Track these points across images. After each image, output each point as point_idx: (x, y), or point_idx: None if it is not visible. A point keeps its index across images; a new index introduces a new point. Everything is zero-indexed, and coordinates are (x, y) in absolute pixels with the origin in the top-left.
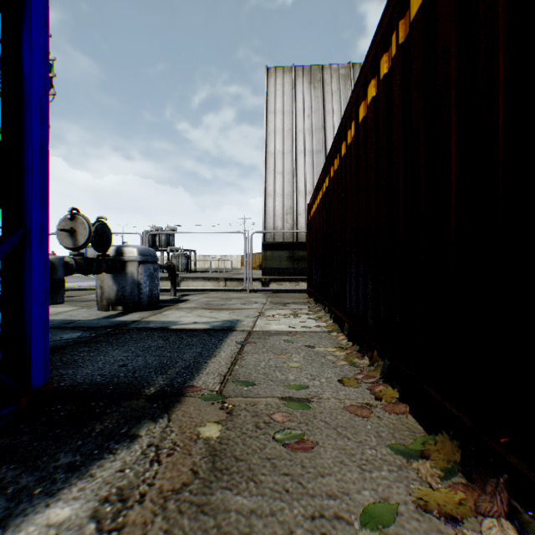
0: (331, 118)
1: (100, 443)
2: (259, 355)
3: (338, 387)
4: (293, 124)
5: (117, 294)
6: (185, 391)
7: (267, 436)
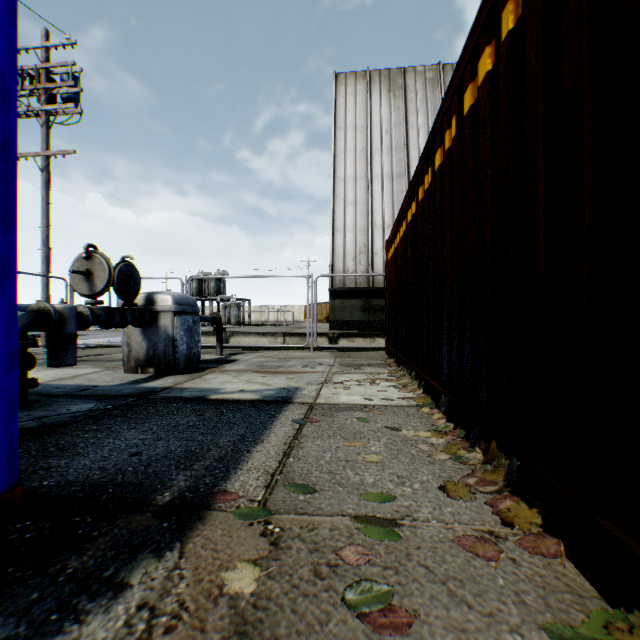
0: (415, 133)
1: (66, 598)
2: (323, 441)
3: (441, 499)
4: (368, 141)
5: (147, 353)
6: (214, 500)
7: (333, 595)
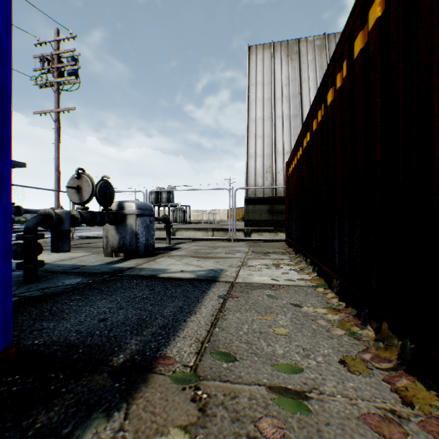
0: (307, 85)
1: None
2: (241, 314)
3: (342, 373)
4: (272, 93)
5: (119, 243)
6: (156, 364)
7: None
